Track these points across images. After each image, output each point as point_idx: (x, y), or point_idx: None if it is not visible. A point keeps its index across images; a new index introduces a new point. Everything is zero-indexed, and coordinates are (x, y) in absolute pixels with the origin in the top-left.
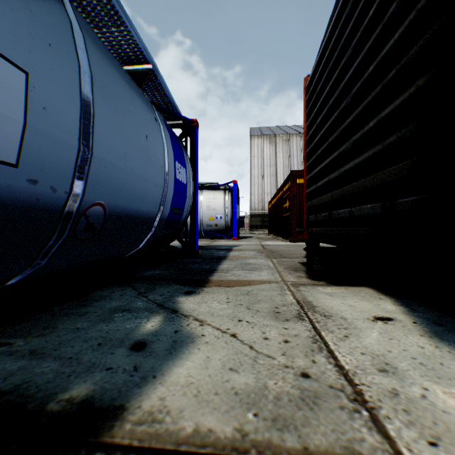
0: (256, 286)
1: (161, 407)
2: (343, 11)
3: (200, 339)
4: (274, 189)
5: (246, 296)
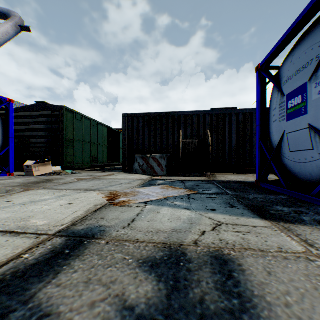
0: None
1: None
2: None
3: None
4: None
5: None
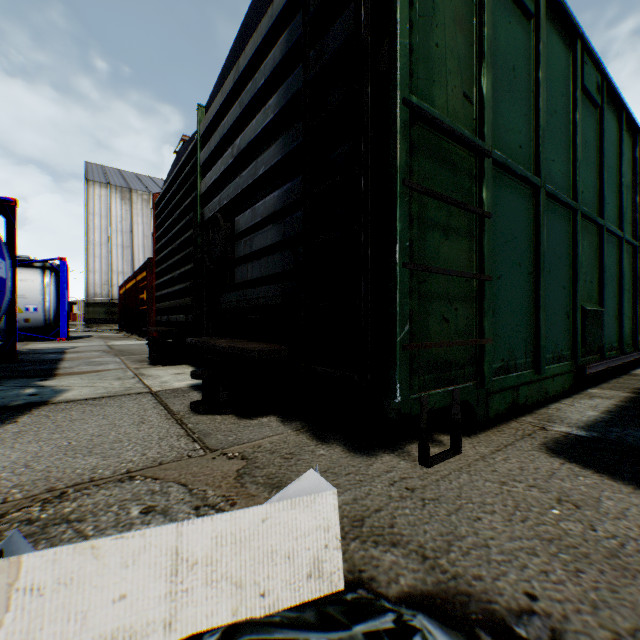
0: (105, 372)
1: (67, 398)
2: (175, 180)
3: (73, 389)
4: (129, 267)
5: (97, 376)
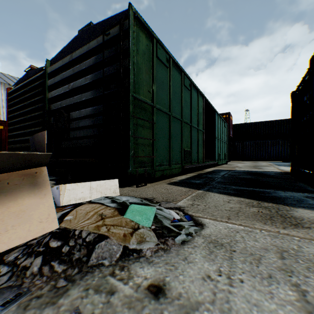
0: None
1: None
2: (26, 85)
3: None
4: None
5: None
